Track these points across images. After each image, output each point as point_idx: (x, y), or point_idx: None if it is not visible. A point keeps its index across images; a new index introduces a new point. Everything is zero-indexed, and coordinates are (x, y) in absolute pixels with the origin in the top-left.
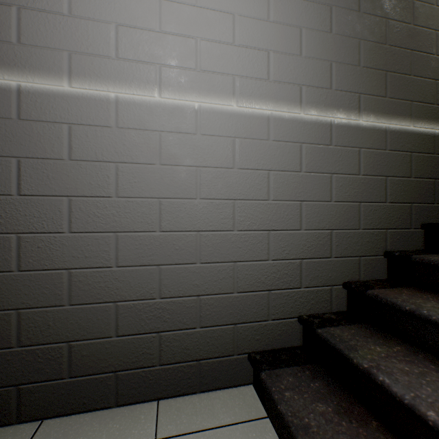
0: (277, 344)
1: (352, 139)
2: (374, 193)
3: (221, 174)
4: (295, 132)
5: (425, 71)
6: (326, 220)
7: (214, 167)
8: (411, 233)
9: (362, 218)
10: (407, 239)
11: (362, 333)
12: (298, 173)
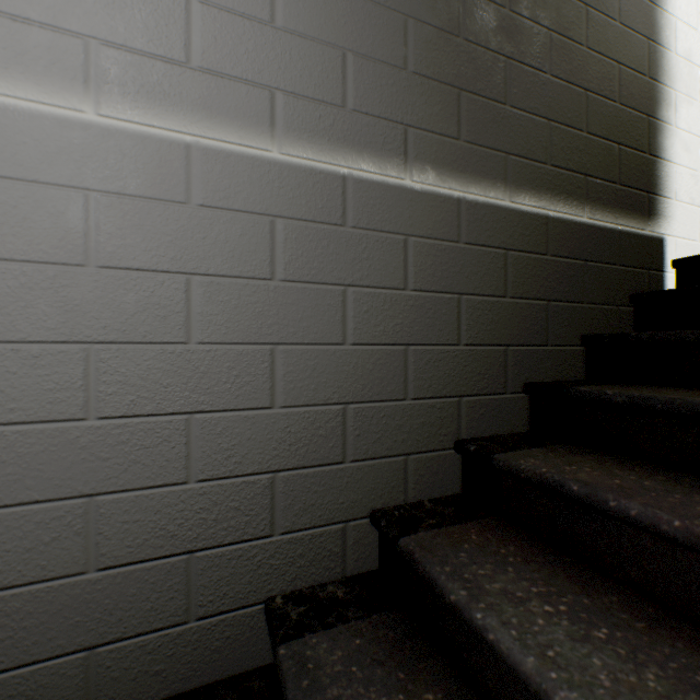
0: (212, 673)
1: (390, 216)
2: (436, 326)
3: (47, 279)
4: (260, 191)
5: (532, 101)
6: (333, 384)
7: (24, 261)
8: (507, 402)
9: (412, 377)
10: (499, 413)
11: (375, 646)
12: (265, 283)
